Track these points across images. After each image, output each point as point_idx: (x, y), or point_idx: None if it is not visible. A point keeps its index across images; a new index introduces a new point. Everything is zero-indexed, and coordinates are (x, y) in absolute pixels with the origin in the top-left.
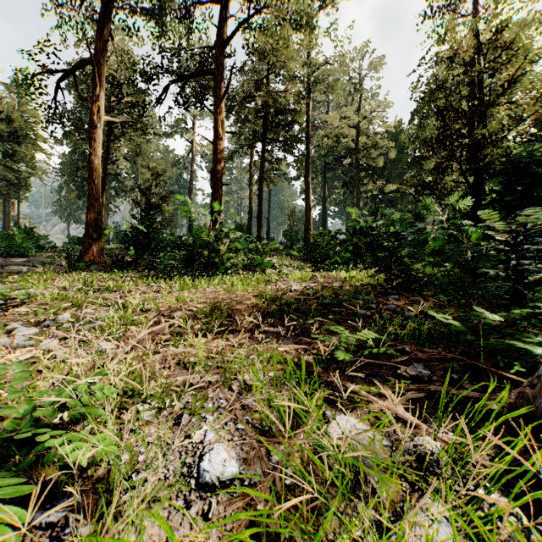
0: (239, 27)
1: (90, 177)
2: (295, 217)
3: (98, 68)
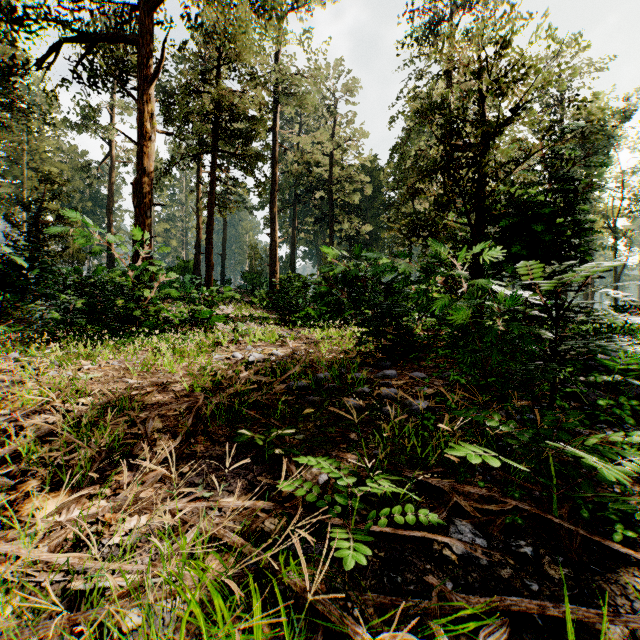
0: None
1: None
2: (257, 255)
3: None
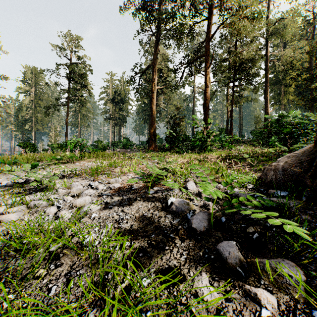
0: (217, 29)
1: (151, 114)
2: (259, 121)
3: (154, 67)
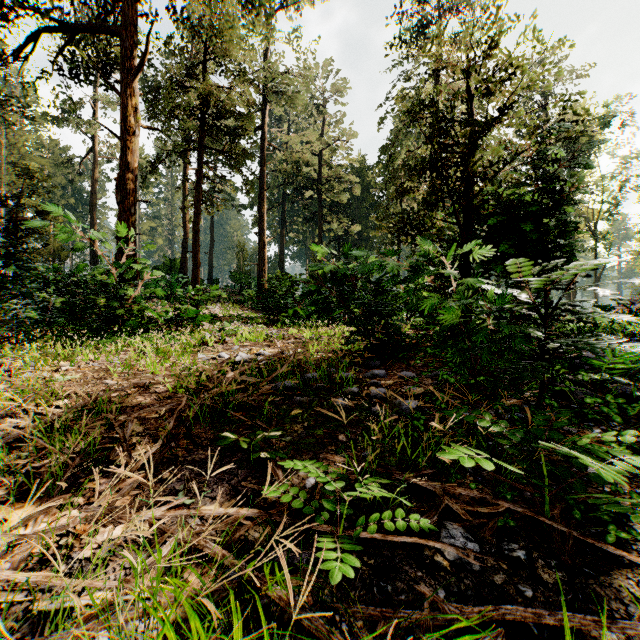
0: None
1: None
2: (245, 254)
3: None
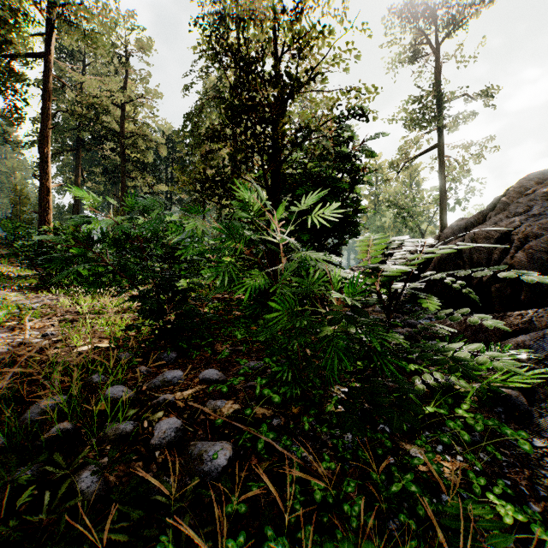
0: None
1: None
2: (25, 200)
3: None
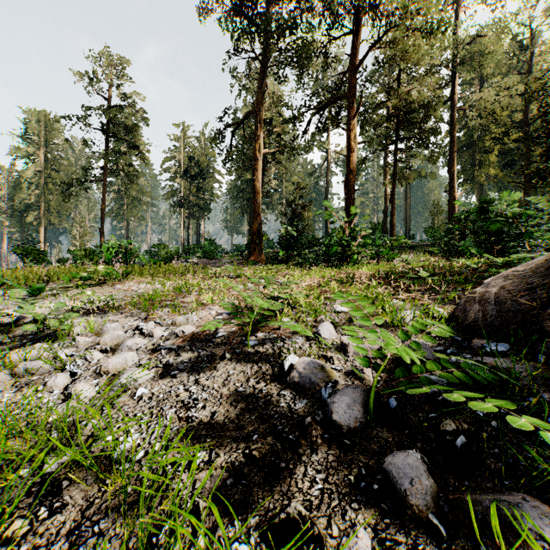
0: (369, 50)
1: (254, 198)
2: (439, 211)
3: (259, 115)
